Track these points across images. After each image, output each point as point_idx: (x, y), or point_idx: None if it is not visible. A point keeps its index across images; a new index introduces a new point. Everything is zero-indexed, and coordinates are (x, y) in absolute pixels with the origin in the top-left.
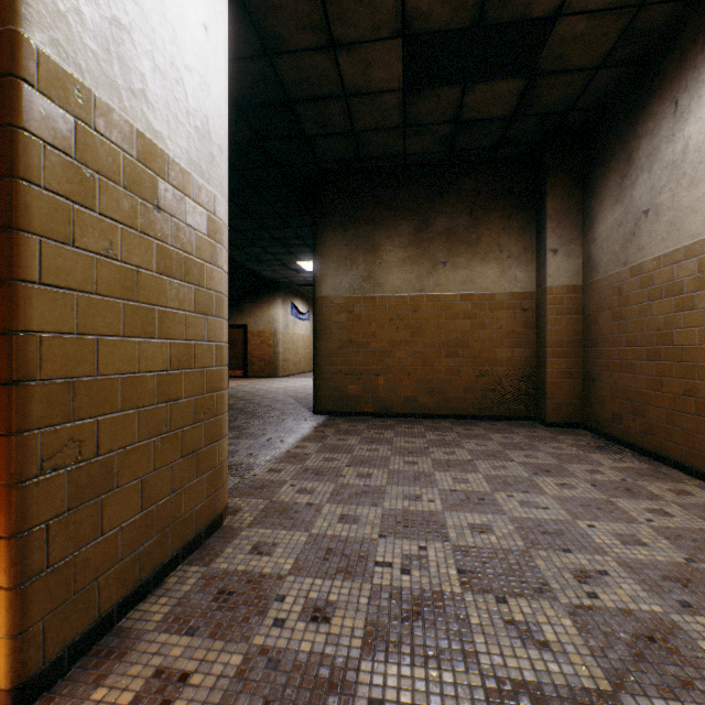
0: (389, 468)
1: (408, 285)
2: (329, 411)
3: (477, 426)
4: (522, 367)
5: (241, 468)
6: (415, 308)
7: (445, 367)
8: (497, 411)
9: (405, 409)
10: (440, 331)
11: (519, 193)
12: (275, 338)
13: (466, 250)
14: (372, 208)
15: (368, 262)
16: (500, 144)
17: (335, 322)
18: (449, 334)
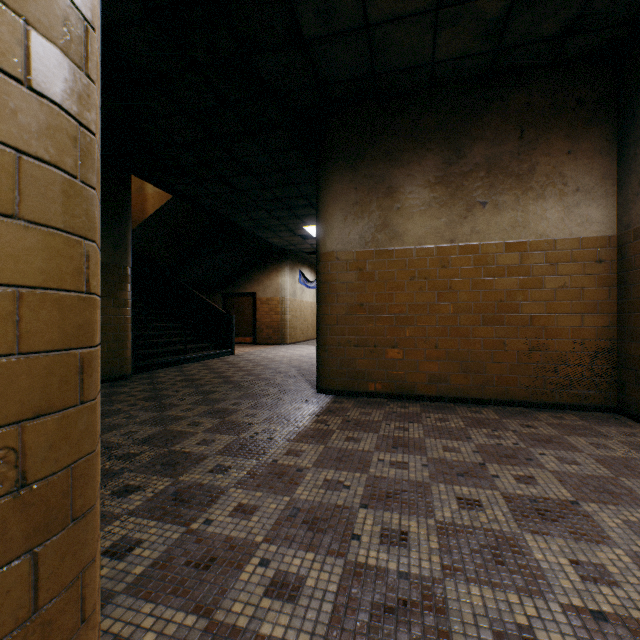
0: (435, 517)
1: (434, 234)
2: (335, 390)
3: (537, 420)
4: (597, 339)
5: (194, 500)
6: (444, 263)
7: (484, 338)
8: (559, 397)
9: (431, 390)
10: (477, 291)
11: (592, 103)
12: (283, 306)
13: (514, 185)
14: (388, 141)
15: (383, 208)
16: (572, 30)
17: (342, 282)
18: (491, 295)
